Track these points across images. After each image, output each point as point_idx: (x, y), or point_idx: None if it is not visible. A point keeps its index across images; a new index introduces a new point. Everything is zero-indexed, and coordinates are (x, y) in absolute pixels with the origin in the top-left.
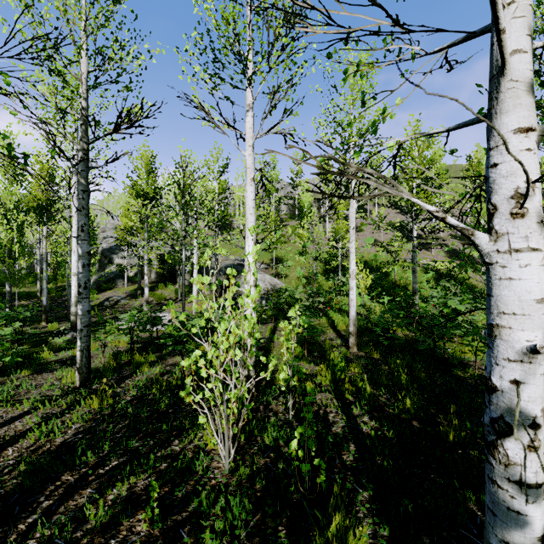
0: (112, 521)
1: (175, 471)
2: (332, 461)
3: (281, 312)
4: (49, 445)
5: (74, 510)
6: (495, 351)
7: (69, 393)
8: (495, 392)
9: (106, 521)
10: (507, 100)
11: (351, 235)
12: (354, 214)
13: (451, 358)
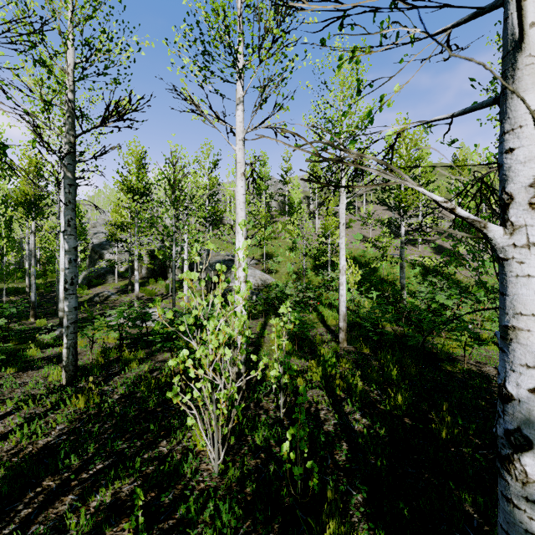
0: (94, 531)
1: (162, 474)
2: (325, 461)
3: (272, 307)
4: (31, 448)
5: (54, 519)
6: (511, 356)
7: (54, 392)
8: (510, 401)
9: (88, 531)
10: (525, 78)
11: (341, 231)
12: (344, 210)
13: (440, 352)
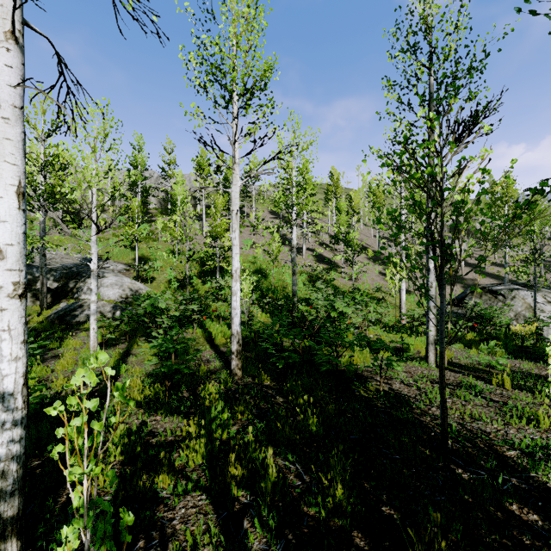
0: None
1: None
2: None
3: (143, 325)
4: None
5: None
6: None
7: None
8: None
9: None
10: None
11: (234, 222)
12: (237, 194)
13: (348, 371)
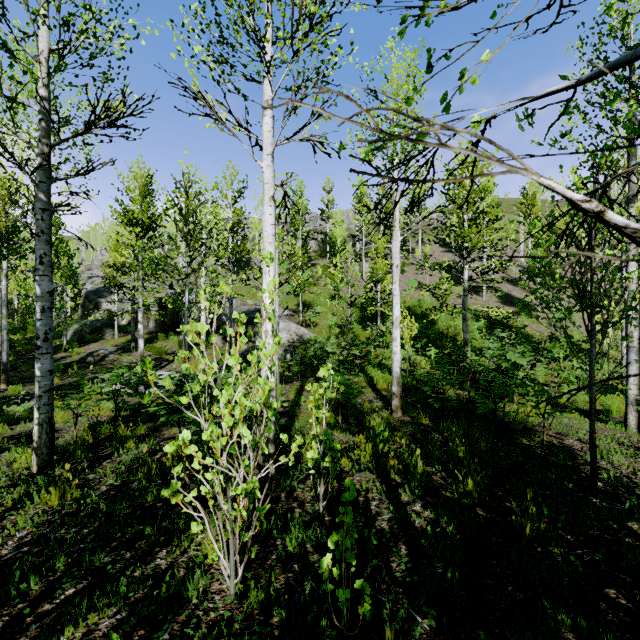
0: None
1: (158, 600)
2: (378, 572)
3: (310, 368)
4: None
5: None
6: None
7: (20, 484)
8: None
9: None
10: None
11: (394, 275)
12: (397, 249)
13: (513, 422)
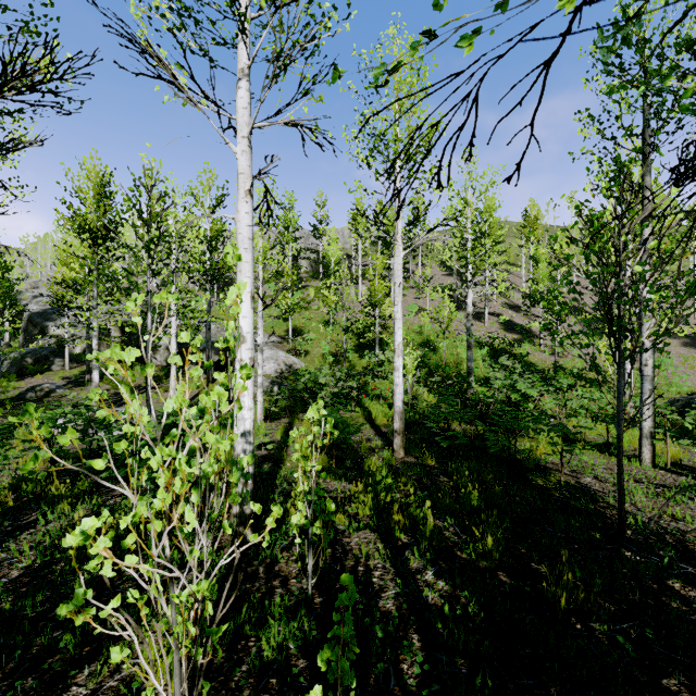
0: None
1: None
2: (384, 680)
3: (300, 402)
4: None
5: None
6: None
7: None
8: None
9: None
10: None
11: (396, 295)
12: (400, 266)
13: (526, 460)
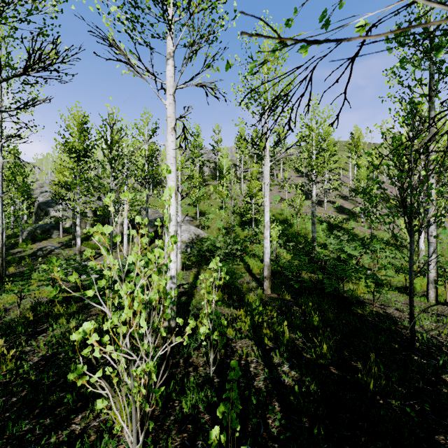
0: None
1: None
2: (257, 429)
3: (204, 258)
4: None
5: None
6: None
7: None
8: None
9: None
10: None
11: (265, 190)
12: (268, 172)
13: (350, 297)
